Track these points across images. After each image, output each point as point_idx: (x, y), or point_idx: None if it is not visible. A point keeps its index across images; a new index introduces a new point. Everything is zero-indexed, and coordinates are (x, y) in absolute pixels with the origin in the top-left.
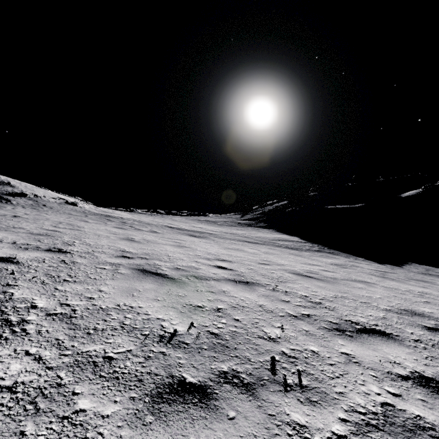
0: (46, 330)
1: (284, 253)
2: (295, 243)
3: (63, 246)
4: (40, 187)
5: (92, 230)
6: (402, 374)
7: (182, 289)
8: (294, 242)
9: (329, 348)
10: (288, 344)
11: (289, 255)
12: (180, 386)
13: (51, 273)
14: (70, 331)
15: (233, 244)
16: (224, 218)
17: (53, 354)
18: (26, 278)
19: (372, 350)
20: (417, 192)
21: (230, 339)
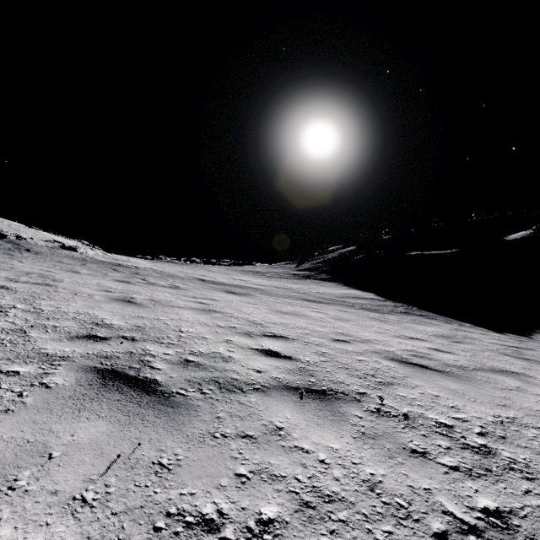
0: None
1: (362, 318)
2: (371, 301)
3: None
4: (29, 227)
5: (73, 286)
6: None
7: (175, 436)
8: (370, 300)
9: None
10: None
11: (371, 321)
12: None
13: None
14: None
15: (288, 305)
16: (275, 268)
17: None
18: None
19: None
20: (527, 234)
21: None
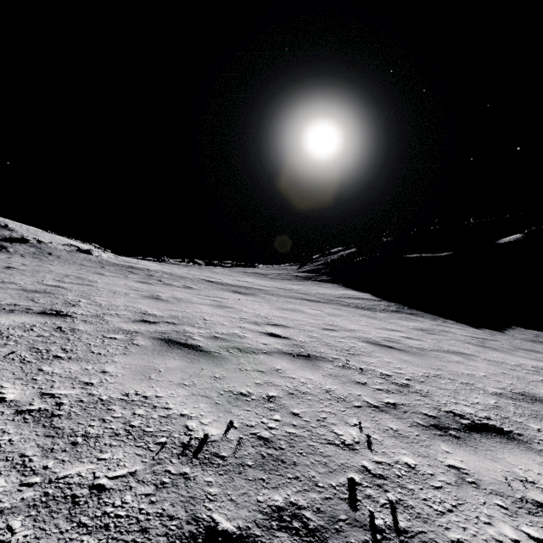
0: (10, 439)
1: (353, 314)
2: (366, 301)
3: (63, 307)
4: (45, 231)
5: (107, 286)
6: (542, 502)
7: (219, 368)
8: (365, 300)
9: (430, 458)
10: (371, 454)
11: (361, 317)
12: (207, 539)
13: (38, 346)
14: (46, 440)
15: (289, 303)
16: (277, 270)
17: (9, 485)
18: (0, 354)
19: (490, 459)
20: (519, 237)
21: (287, 448)
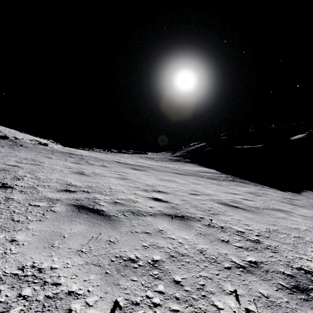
0: None
1: (207, 183)
2: (213, 174)
3: (10, 181)
4: (20, 132)
5: (50, 165)
6: None
7: (115, 231)
8: (213, 173)
9: None
10: None
11: (212, 185)
12: None
13: None
14: None
15: (167, 176)
16: (159, 155)
17: None
18: None
19: None
20: (303, 136)
21: None
